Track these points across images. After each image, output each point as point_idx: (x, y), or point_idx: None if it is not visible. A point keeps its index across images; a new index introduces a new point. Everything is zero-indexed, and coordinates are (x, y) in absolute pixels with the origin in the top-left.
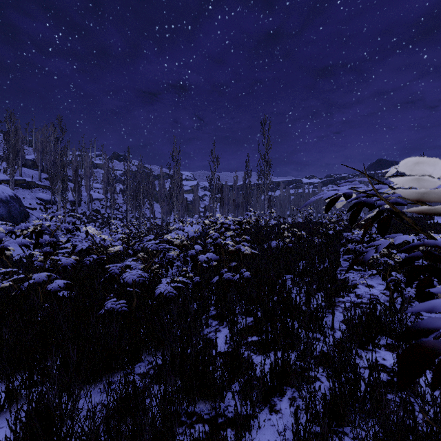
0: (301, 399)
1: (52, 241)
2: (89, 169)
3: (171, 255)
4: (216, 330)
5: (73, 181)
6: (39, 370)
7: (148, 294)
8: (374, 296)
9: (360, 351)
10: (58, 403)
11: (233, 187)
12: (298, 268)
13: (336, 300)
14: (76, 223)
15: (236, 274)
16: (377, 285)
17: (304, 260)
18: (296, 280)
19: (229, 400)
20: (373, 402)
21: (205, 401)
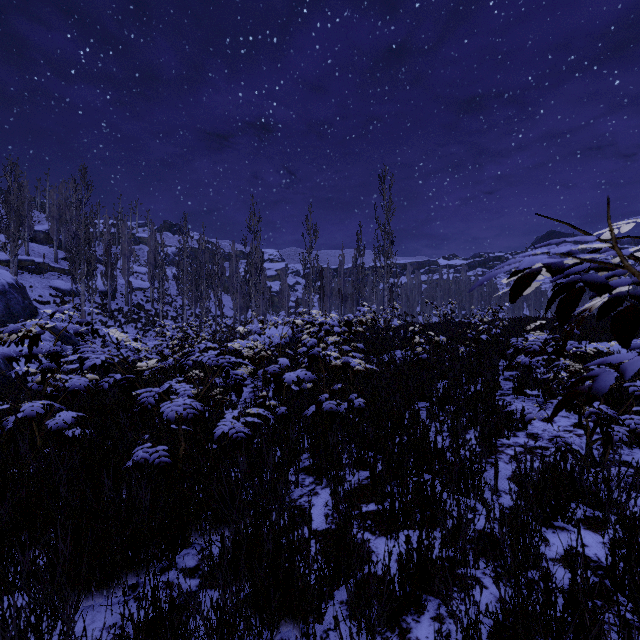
0: (455, 626)
1: (54, 351)
2: (127, 244)
3: (240, 373)
4: (311, 496)
5: (104, 262)
6: (16, 566)
7: (204, 435)
8: (562, 439)
9: (544, 529)
10: (34, 635)
11: (338, 272)
12: (436, 392)
13: (498, 443)
14: (109, 324)
15: (342, 402)
16: (559, 418)
17: (445, 380)
18: (435, 410)
19: (331, 619)
20: (579, 631)
21: (291, 621)
